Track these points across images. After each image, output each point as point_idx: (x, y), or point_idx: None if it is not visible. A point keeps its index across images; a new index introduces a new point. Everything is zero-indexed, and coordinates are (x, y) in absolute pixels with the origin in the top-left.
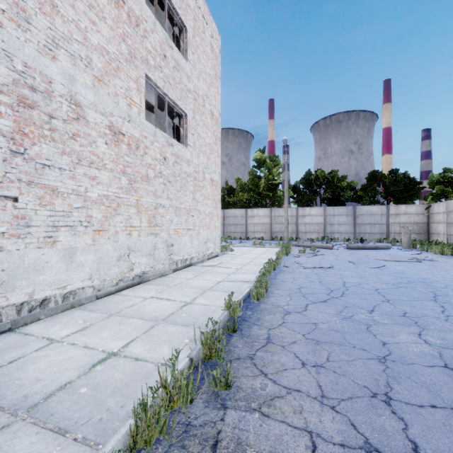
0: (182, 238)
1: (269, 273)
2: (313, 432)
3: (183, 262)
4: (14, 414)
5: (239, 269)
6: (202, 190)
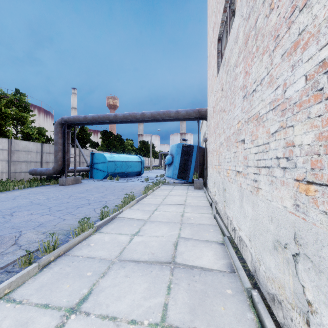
0: (232, 185)
1: (105, 218)
2: (134, 190)
3: (233, 229)
4: (173, 189)
5: (135, 233)
6: (270, 21)
